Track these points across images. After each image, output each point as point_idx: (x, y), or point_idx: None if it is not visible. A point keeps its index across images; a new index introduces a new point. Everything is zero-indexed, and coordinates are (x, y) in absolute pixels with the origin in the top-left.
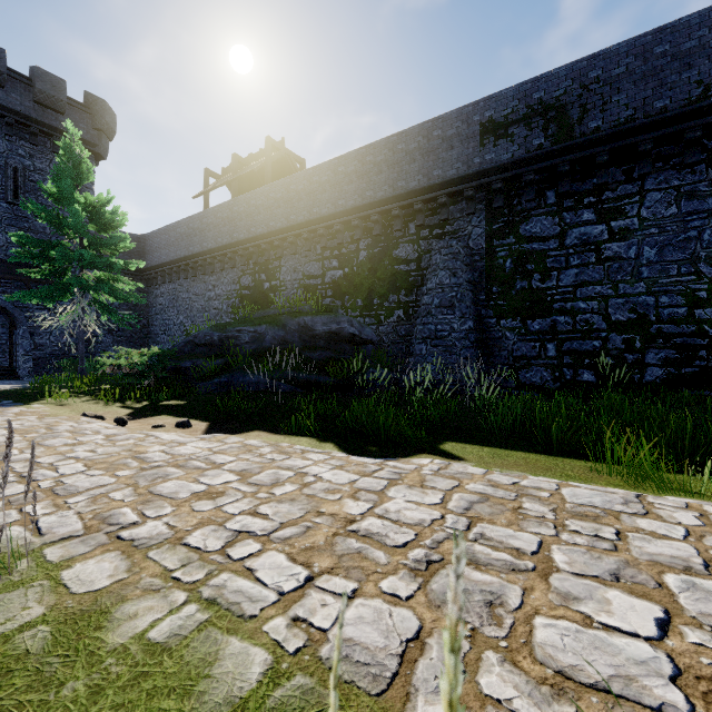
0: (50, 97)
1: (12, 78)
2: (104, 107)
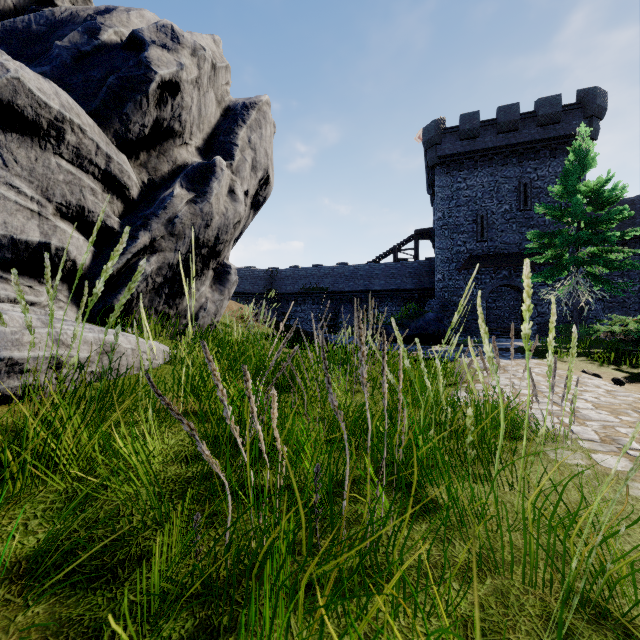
0: (548, 116)
1: (523, 119)
2: (594, 93)
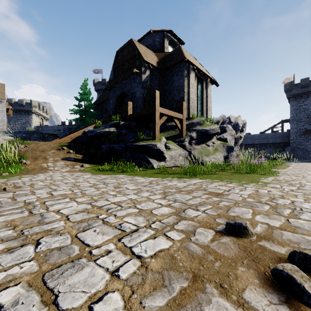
0: None
1: None
2: None
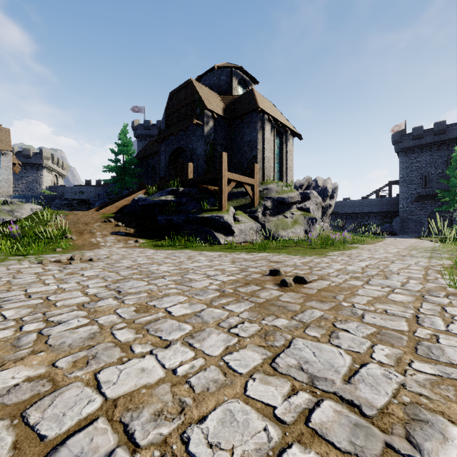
0: None
1: (449, 127)
2: None
